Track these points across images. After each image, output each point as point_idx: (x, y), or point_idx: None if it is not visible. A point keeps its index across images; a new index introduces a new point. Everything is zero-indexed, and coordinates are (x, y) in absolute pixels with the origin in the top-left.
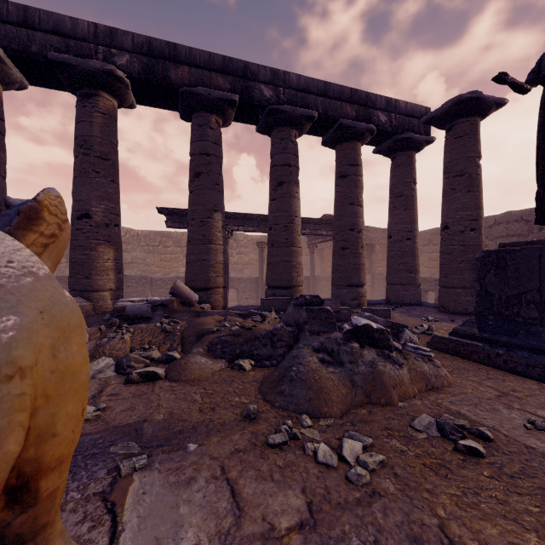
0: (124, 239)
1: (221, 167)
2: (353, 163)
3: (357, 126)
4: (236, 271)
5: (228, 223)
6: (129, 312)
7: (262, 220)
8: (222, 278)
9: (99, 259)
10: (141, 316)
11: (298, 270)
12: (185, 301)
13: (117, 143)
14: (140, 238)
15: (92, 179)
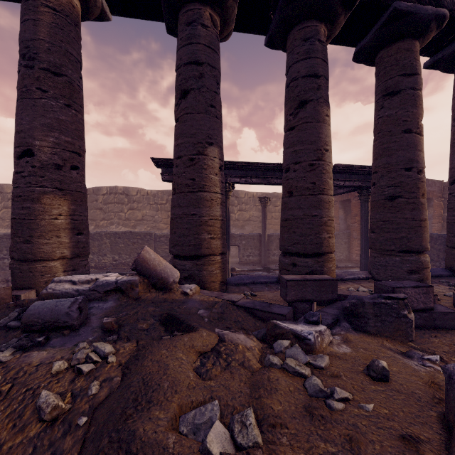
0: (136, 198)
1: (219, 84)
2: (410, 72)
3: (420, 11)
4: (237, 227)
5: (229, 174)
6: (32, 316)
7: (267, 169)
8: (219, 240)
9: (44, 214)
10: (56, 324)
11: (330, 229)
12: (156, 283)
13: (77, 56)
14: (149, 196)
15: (36, 100)
